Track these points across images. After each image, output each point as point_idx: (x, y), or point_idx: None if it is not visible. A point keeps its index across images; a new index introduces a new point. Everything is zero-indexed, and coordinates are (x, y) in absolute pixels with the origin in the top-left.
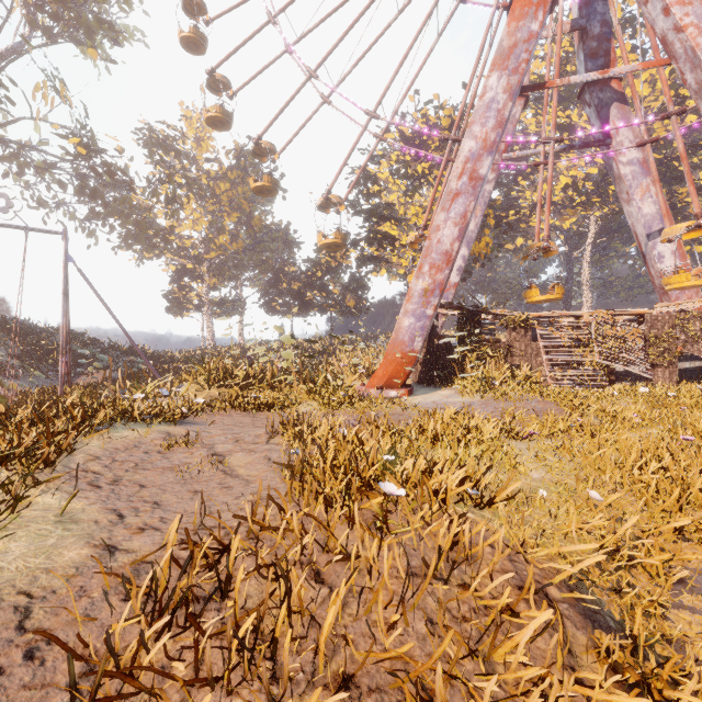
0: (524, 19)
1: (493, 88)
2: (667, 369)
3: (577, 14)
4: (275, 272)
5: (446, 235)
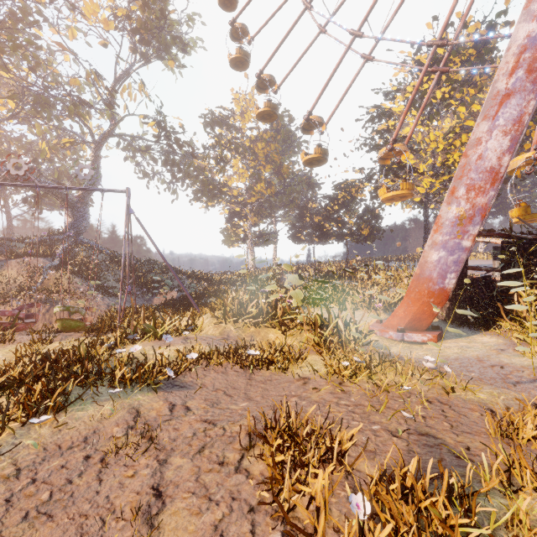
0: None
1: None
2: None
3: None
4: (300, 209)
5: (491, 148)
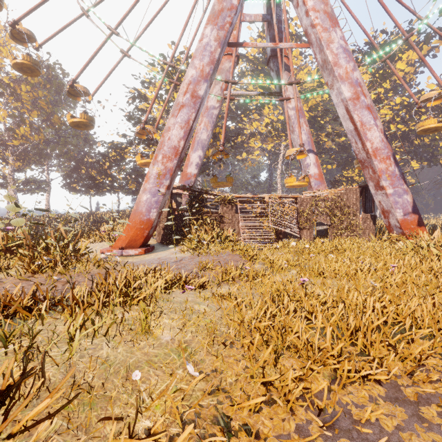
0: None
1: (208, 36)
2: (308, 230)
3: (266, 12)
4: (76, 161)
5: (175, 134)
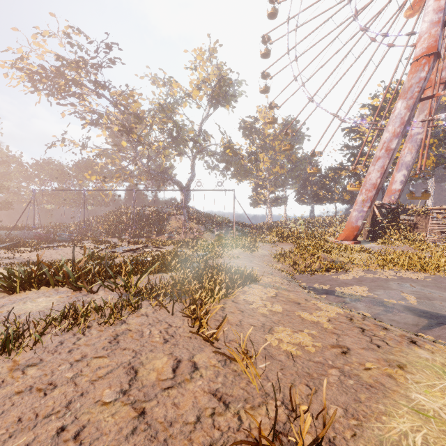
0: (416, 73)
1: (398, 108)
2: None
3: None
4: (304, 181)
5: (373, 176)
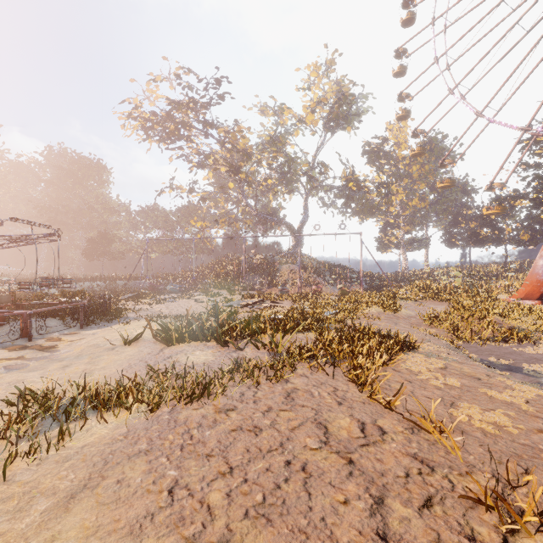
0: None
1: None
2: None
3: None
4: (454, 216)
5: None
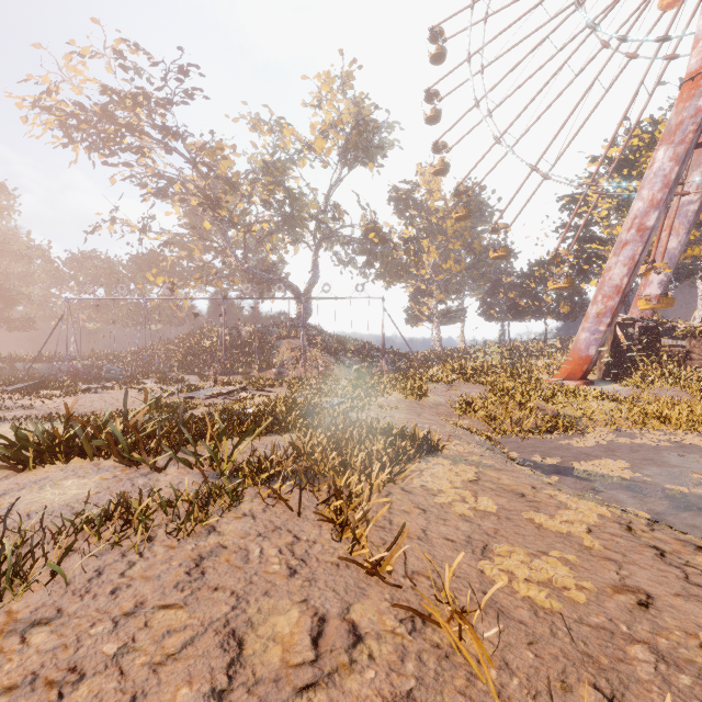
0: (690, 100)
1: (659, 159)
2: None
3: None
4: (493, 283)
5: (616, 273)
